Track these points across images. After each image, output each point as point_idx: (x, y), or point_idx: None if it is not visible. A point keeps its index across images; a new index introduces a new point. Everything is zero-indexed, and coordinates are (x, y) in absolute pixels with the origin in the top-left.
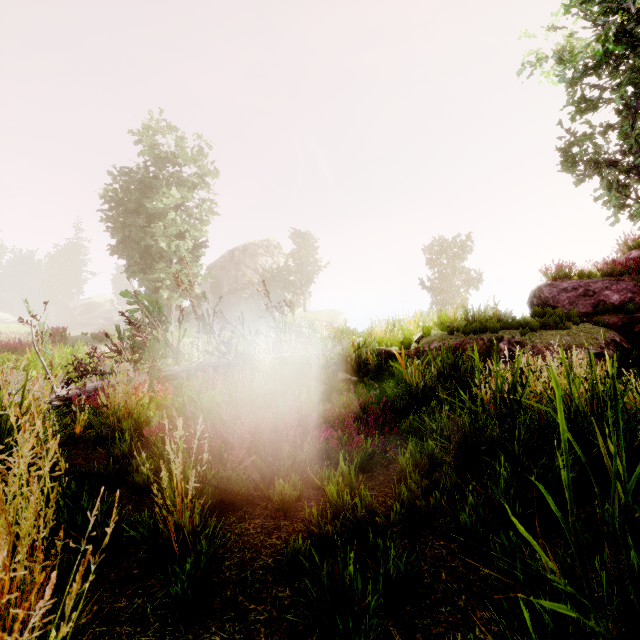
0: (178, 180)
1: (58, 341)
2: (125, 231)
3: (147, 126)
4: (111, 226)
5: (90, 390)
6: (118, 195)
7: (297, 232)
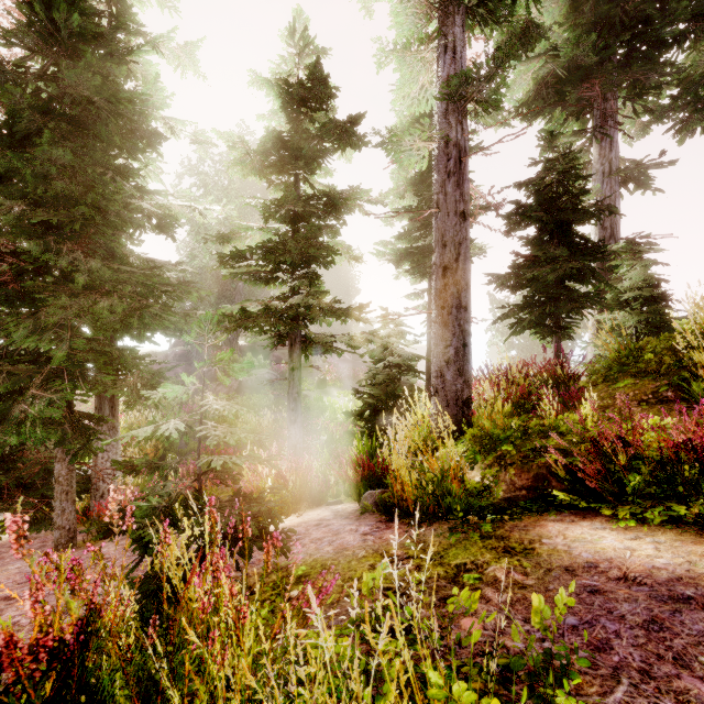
0: None
1: None
2: None
3: None
4: None
5: None
6: None
7: None
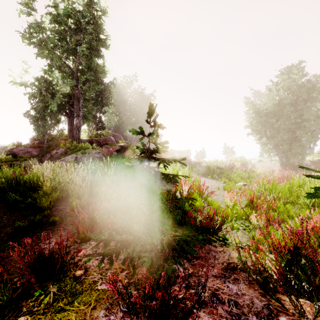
0: None
1: None
2: None
3: None
4: None
5: None
6: None
7: None
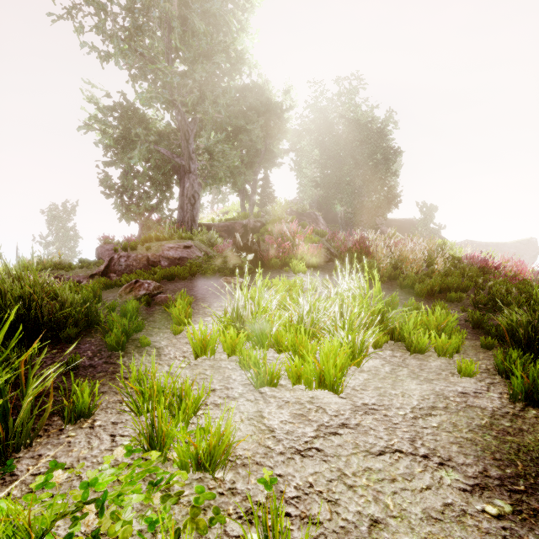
0: None
1: None
2: None
3: None
4: None
5: None
6: None
7: None
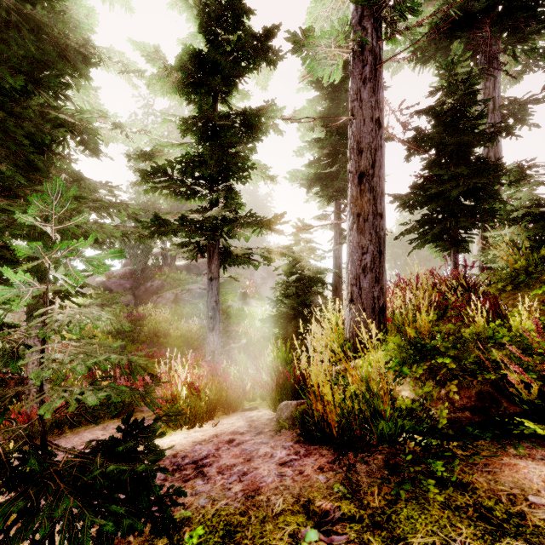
0: None
1: None
2: None
3: None
4: None
5: None
6: None
7: None
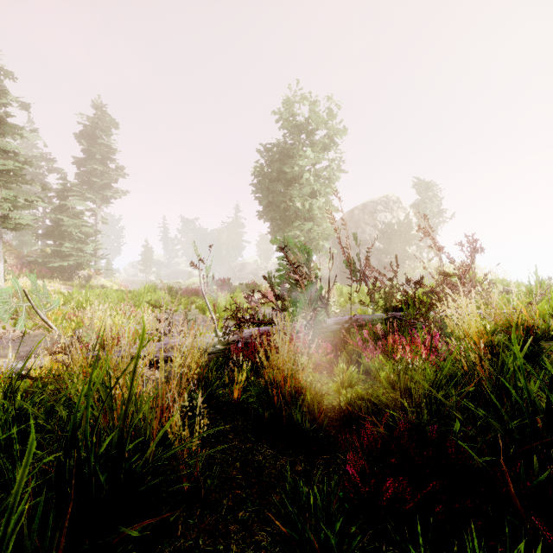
0: (311, 143)
1: (224, 289)
2: (269, 197)
3: (286, 100)
4: (259, 196)
5: (246, 336)
6: (264, 169)
7: (419, 183)
